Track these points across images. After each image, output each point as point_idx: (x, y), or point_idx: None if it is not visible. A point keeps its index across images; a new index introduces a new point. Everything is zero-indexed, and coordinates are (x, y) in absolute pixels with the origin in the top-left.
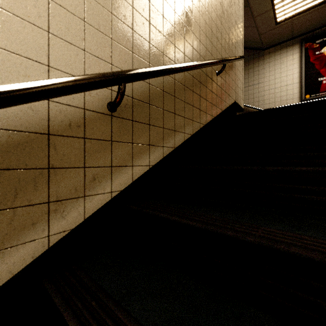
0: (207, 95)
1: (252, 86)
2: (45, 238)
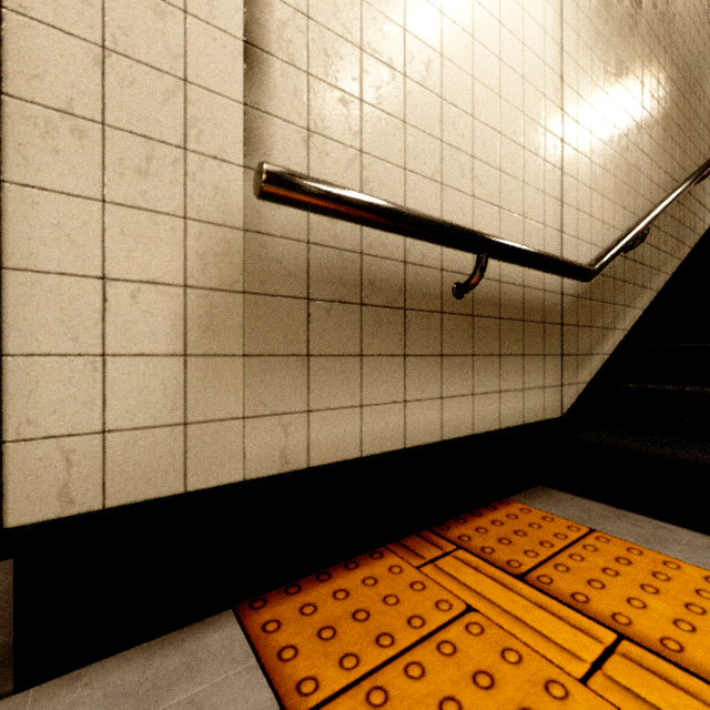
0: (684, 218)
1: None
2: (601, 356)
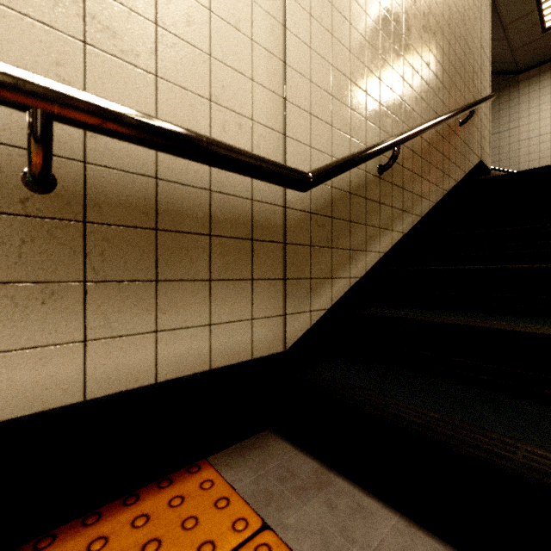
0: (450, 153)
1: (498, 135)
2: (348, 279)
